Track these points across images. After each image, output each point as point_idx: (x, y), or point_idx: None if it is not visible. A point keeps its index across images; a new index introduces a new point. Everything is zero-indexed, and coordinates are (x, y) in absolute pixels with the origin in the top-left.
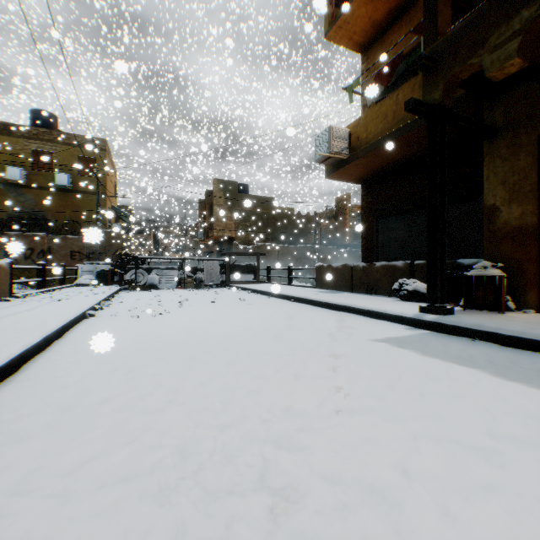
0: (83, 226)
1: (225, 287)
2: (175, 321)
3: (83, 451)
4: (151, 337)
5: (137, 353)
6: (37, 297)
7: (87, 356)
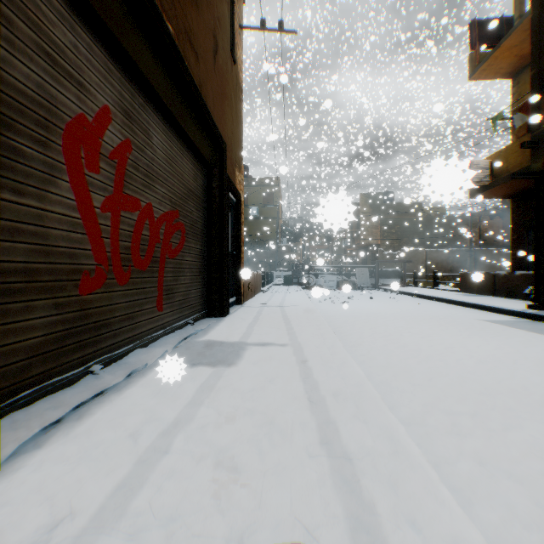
0: (264, 242)
1: (374, 289)
2: (356, 306)
3: (360, 326)
4: (351, 310)
5: (350, 314)
6: (271, 291)
7: (332, 313)
